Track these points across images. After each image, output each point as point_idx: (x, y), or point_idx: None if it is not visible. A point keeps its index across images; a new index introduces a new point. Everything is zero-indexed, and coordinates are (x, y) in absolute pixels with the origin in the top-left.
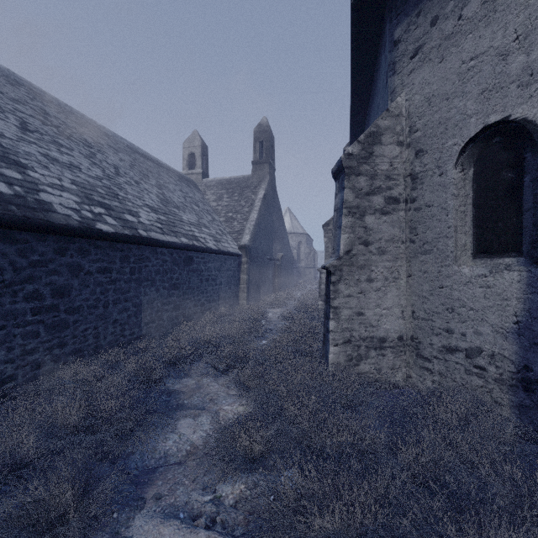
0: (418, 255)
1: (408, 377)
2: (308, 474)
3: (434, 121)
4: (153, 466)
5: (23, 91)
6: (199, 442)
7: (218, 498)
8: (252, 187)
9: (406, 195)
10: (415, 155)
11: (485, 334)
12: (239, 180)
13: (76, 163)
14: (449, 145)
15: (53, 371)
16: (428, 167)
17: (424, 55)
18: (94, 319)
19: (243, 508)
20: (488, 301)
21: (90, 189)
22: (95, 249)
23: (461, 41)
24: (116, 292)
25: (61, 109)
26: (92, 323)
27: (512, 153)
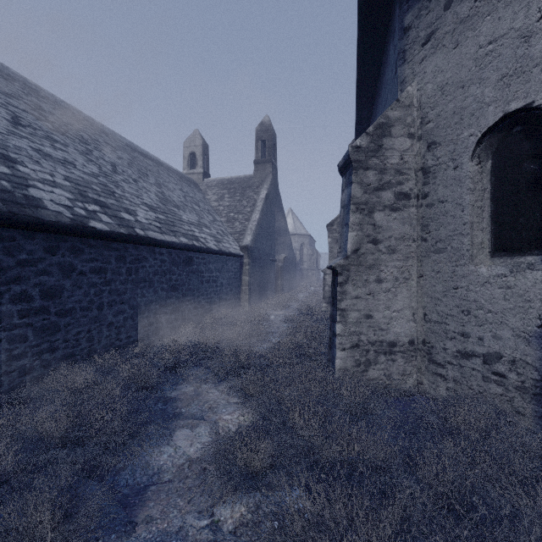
0: (430, 254)
1: (420, 384)
2: (317, 498)
3: (448, 111)
4: (145, 484)
5: (17, 86)
6: (196, 456)
7: (215, 523)
8: (254, 187)
9: (417, 190)
10: (427, 148)
11: (505, 338)
12: (240, 180)
13: (70, 159)
14: (464, 136)
15: (42, 378)
16: (441, 160)
17: (437, 41)
18: (87, 321)
19: (243, 535)
20: (509, 303)
21: (84, 186)
22: (88, 248)
23: (478, 24)
24: (111, 293)
25: (58, 106)
26: (86, 326)
27: (535, 143)
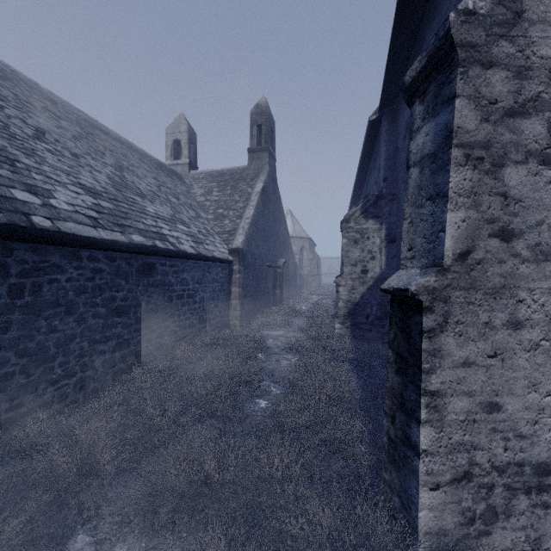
0: None
1: None
2: None
3: None
4: None
5: None
6: None
7: None
8: (248, 180)
9: None
10: None
11: None
12: (232, 171)
13: None
14: None
15: None
16: None
17: None
18: None
19: None
20: None
21: None
22: None
23: None
24: None
25: None
26: None
27: None
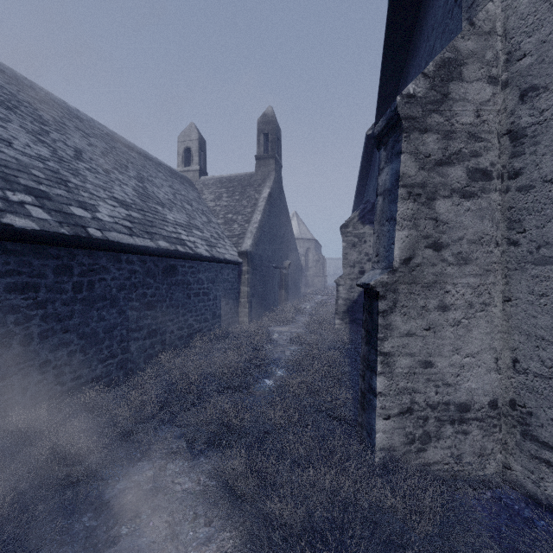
0: (526, 265)
1: (505, 468)
2: None
3: None
4: None
5: None
6: None
7: None
8: (256, 185)
9: (500, 167)
10: (520, 98)
11: None
12: (240, 177)
13: (5, 136)
14: None
15: None
16: (549, 114)
17: None
18: (2, 364)
19: None
20: None
21: (17, 169)
22: (3, 255)
23: None
24: (46, 319)
25: (16, 82)
26: None
27: None
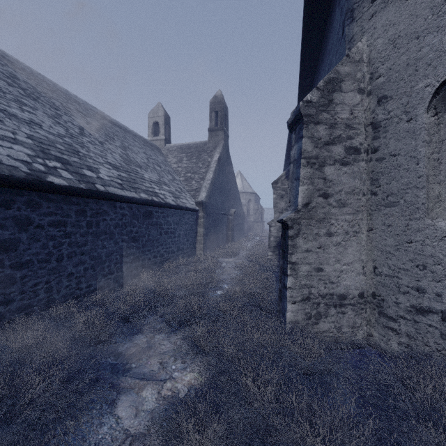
0: (380, 207)
1: (369, 336)
2: None
3: (400, 63)
4: None
5: None
6: (140, 429)
7: None
8: (208, 151)
9: (366, 145)
10: (377, 103)
11: None
12: (197, 145)
13: (37, 120)
14: (419, 88)
15: None
16: (393, 114)
17: None
18: (46, 273)
19: None
20: None
21: (48, 144)
22: (47, 202)
23: None
24: (71, 245)
25: (34, 77)
26: (44, 277)
27: None
